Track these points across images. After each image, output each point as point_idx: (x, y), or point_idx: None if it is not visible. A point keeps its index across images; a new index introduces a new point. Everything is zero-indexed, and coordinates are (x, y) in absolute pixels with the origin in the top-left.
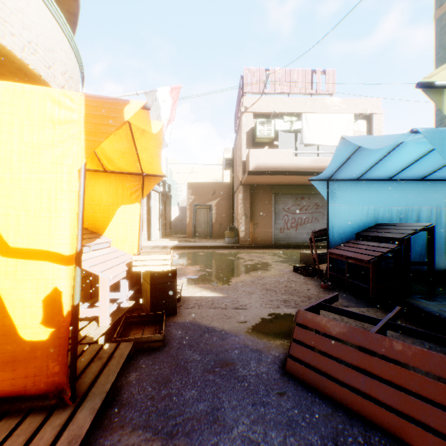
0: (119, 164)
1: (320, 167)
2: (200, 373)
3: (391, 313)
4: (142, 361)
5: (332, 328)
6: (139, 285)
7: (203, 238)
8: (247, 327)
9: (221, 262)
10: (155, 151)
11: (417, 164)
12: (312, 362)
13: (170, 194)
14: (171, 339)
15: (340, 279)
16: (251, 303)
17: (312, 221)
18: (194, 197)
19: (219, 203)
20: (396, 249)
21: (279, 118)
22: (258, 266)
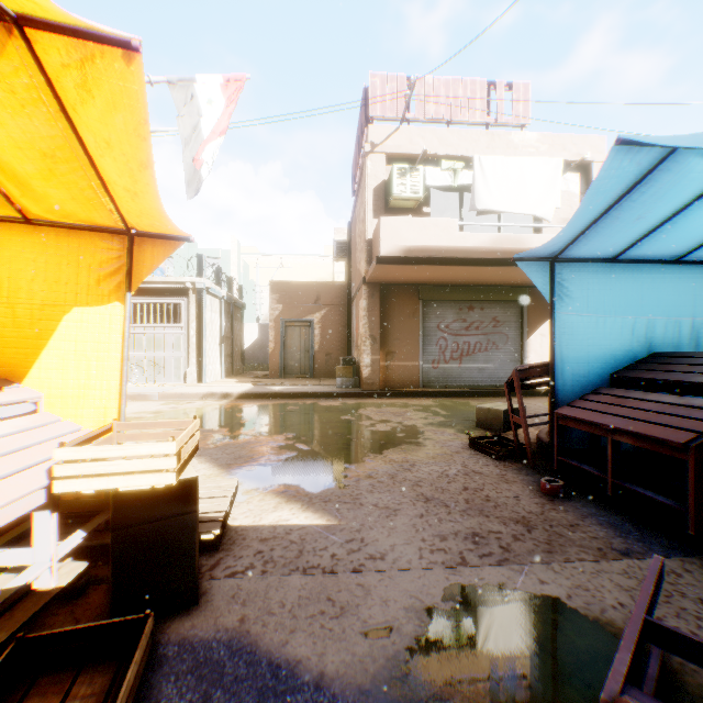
0: (52, 197)
1: (506, 251)
2: None
3: None
4: None
5: None
6: None
7: (297, 378)
8: (395, 660)
9: (328, 426)
10: (133, 151)
11: None
12: None
13: (242, 302)
14: None
15: (573, 469)
16: (395, 547)
17: (487, 349)
18: (283, 307)
19: (327, 318)
20: None
21: (432, 166)
22: (398, 435)
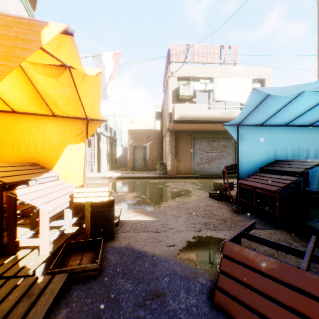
0: (65, 109)
1: (227, 118)
2: (131, 307)
3: (311, 244)
4: (75, 293)
5: (261, 263)
6: (83, 212)
7: (139, 171)
8: (175, 251)
9: (153, 189)
10: (95, 97)
11: (309, 112)
12: (241, 296)
13: (115, 138)
14: (106, 266)
15: (247, 204)
16: (177, 226)
17: (221, 158)
18: (133, 140)
19: (152, 145)
20: (297, 181)
21: (197, 81)
22: (181, 193)
